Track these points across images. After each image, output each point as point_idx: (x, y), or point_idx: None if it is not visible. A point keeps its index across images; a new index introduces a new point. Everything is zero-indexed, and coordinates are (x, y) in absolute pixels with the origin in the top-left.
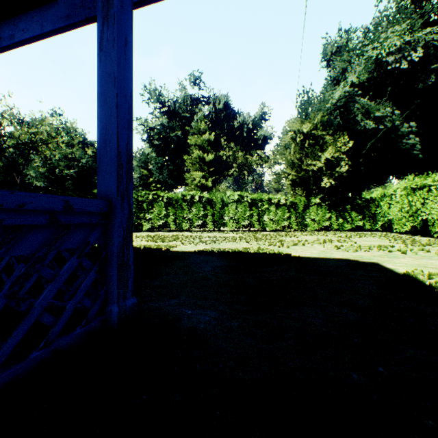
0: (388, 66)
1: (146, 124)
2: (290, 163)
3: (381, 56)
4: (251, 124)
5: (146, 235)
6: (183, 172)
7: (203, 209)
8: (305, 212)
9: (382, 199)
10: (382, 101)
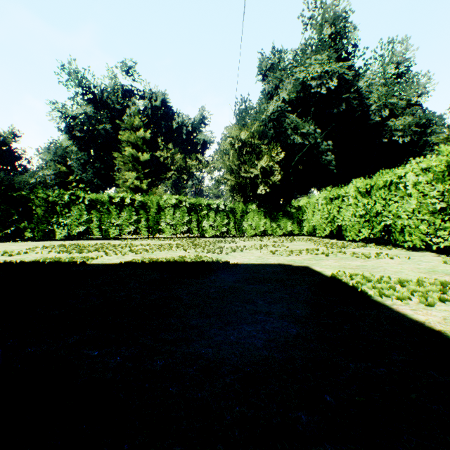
0: (312, 89)
1: (64, 111)
2: (229, 169)
3: (307, 79)
4: (191, 126)
5: (58, 245)
6: (113, 172)
7: (136, 214)
8: (243, 218)
9: (308, 207)
10: (308, 120)
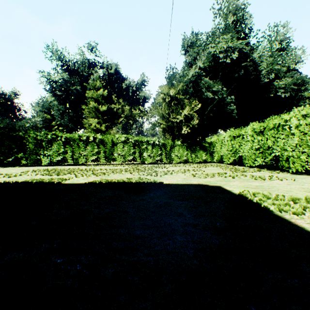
0: (220, 59)
1: (49, 77)
2: (162, 116)
3: (216, 53)
4: (135, 87)
5: (43, 169)
6: (82, 118)
7: (97, 147)
8: (172, 150)
9: (217, 142)
10: (217, 81)
